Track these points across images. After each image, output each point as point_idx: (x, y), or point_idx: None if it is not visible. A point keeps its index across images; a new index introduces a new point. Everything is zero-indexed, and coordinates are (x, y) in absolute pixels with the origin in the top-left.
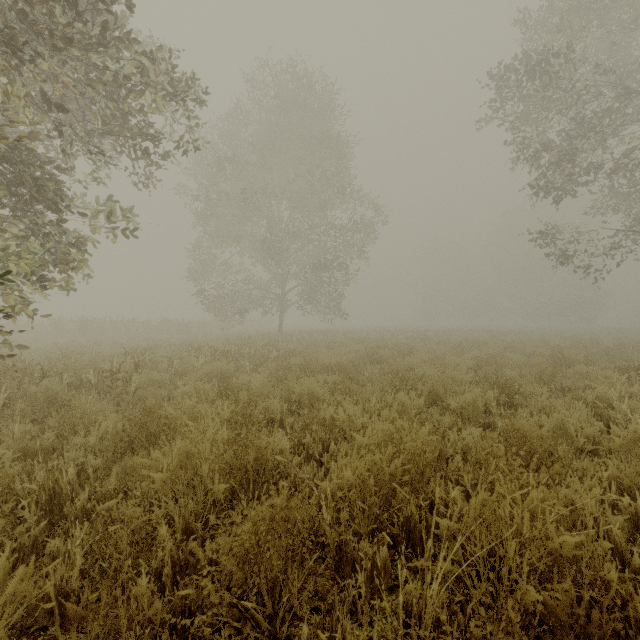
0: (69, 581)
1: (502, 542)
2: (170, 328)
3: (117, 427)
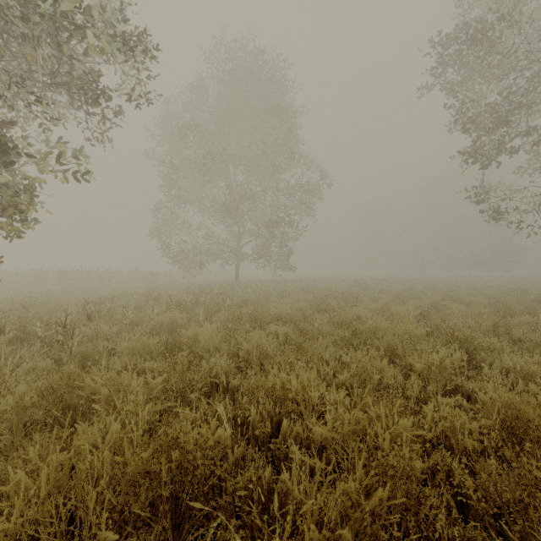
0: None
1: None
2: (140, 278)
3: (24, 401)
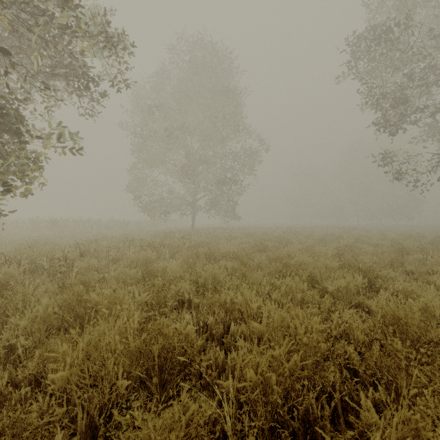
0: None
1: None
2: (115, 225)
3: (48, 310)
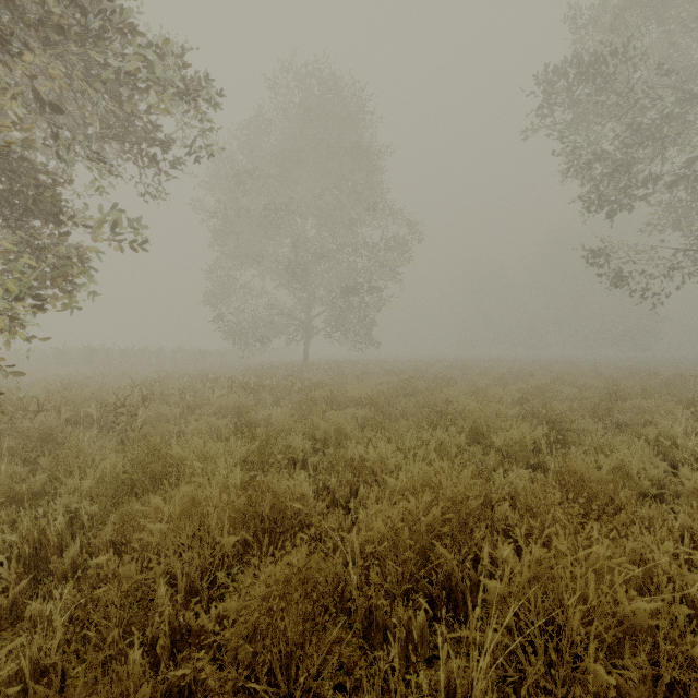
0: (48, 653)
1: (561, 607)
2: (185, 357)
3: (117, 468)
